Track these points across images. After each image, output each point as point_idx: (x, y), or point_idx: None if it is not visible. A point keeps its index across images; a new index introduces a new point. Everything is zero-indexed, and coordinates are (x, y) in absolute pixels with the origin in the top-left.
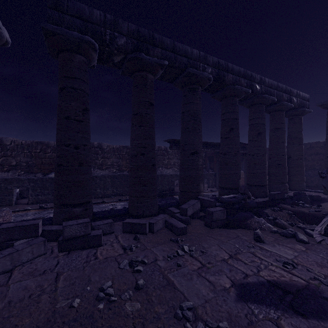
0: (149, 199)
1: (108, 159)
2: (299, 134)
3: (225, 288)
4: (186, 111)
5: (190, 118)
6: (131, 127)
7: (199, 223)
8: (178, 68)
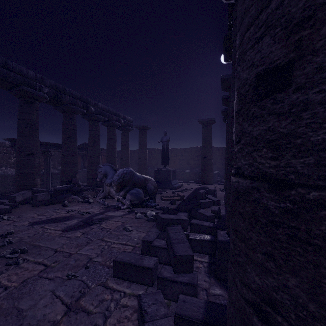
0: None
1: None
2: (126, 143)
3: (23, 225)
4: (22, 119)
5: (26, 125)
6: None
7: (27, 206)
8: (12, 83)
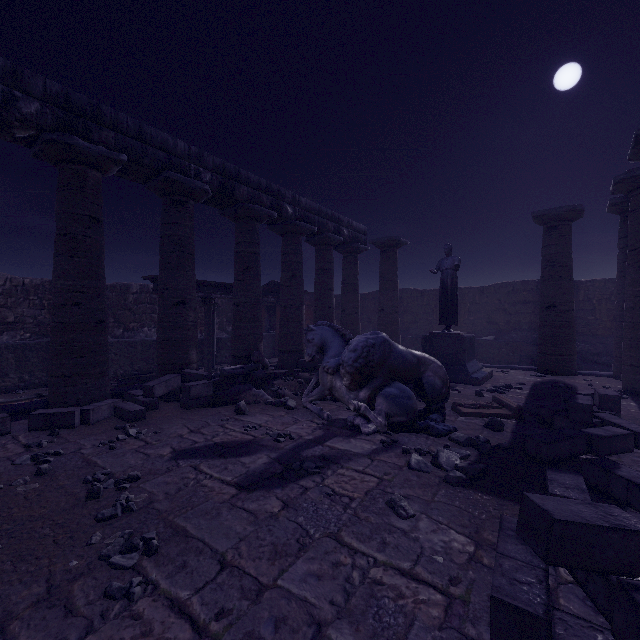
0: (92, 378)
1: (10, 310)
2: (353, 278)
3: (161, 455)
4: (167, 237)
5: (173, 247)
6: (54, 256)
7: (174, 406)
8: (150, 167)
